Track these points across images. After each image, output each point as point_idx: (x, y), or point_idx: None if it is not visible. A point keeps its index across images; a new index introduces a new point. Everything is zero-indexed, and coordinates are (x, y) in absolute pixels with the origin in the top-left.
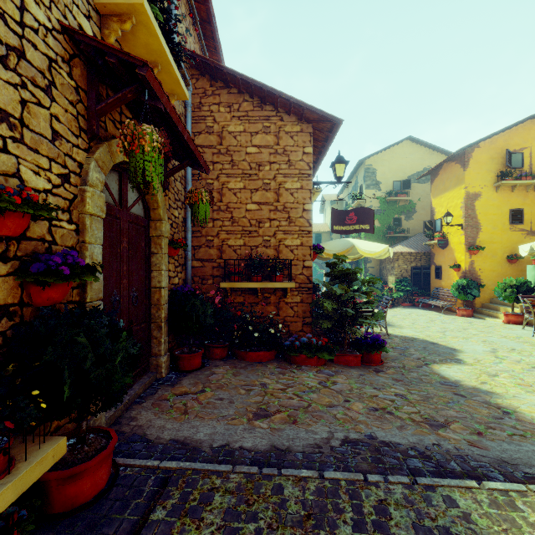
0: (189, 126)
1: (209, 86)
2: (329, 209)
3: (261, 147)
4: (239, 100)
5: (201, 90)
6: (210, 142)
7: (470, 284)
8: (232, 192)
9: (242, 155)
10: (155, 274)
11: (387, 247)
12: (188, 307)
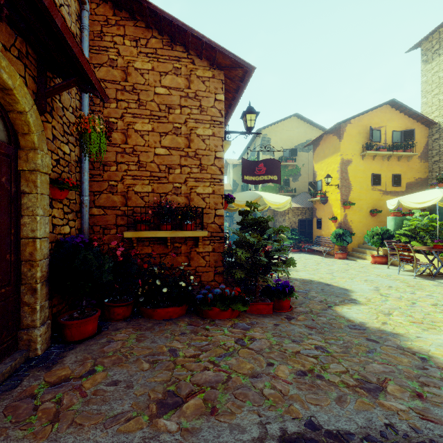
0: (85, 51)
1: (112, 14)
2: (231, 171)
3: (171, 89)
4: (147, 35)
5: (102, 17)
6: (113, 77)
7: (345, 233)
8: (139, 134)
9: (150, 95)
10: (26, 220)
11: (290, 199)
12: (77, 261)
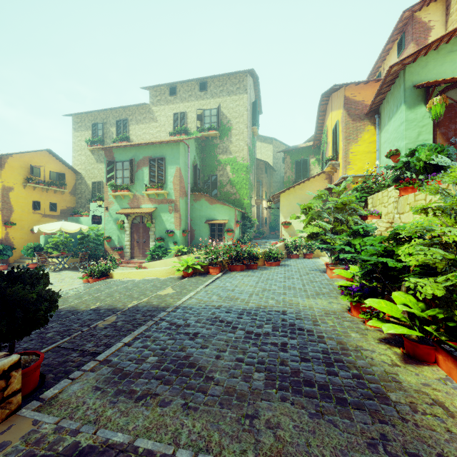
0: None
1: None
2: None
3: None
4: None
5: None
6: None
7: (6, 248)
8: None
9: None
10: None
11: None
12: None
